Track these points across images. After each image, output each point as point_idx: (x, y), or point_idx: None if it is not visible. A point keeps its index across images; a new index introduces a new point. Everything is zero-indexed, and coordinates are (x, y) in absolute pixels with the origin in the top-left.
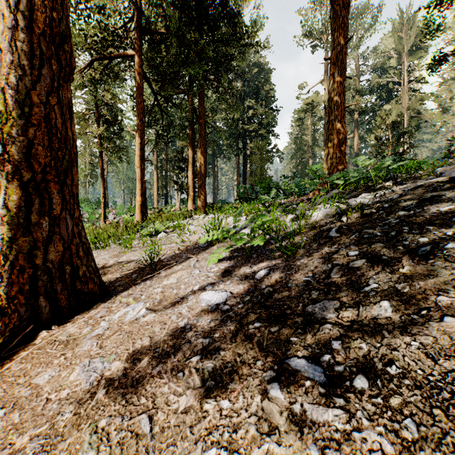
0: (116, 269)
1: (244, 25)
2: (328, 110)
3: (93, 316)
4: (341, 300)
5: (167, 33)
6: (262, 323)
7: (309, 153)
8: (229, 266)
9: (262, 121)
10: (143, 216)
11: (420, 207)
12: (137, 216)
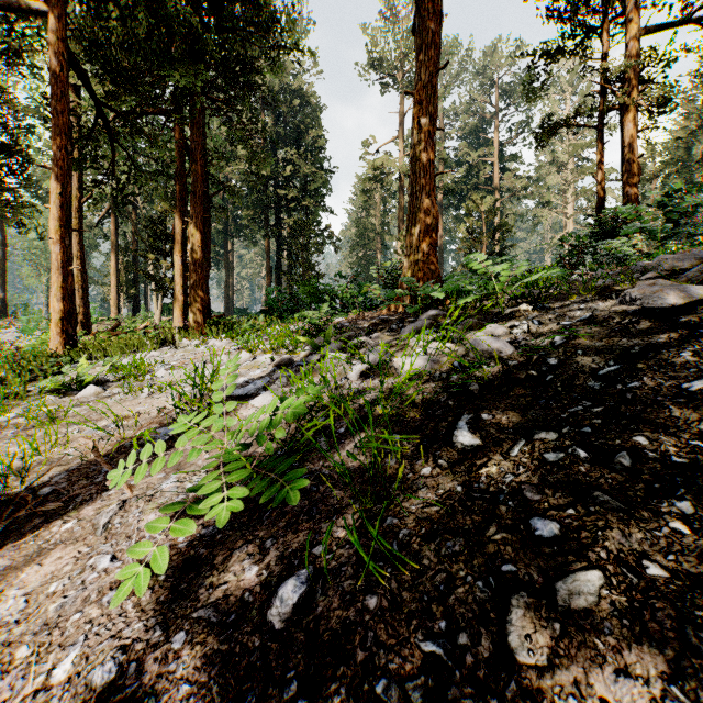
0: None
1: (276, 13)
2: (412, 176)
3: None
4: None
5: None
6: None
7: (377, 244)
8: (204, 537)
9: (307, 186)
10: (69, 341)
11: (633, 375)
12: (54, 341)
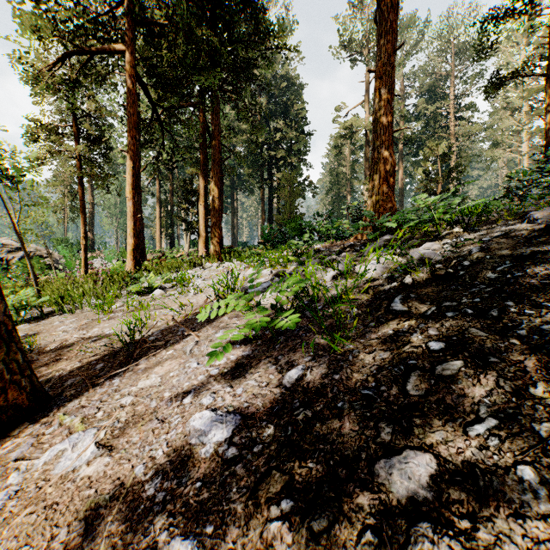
0: (75, 353)
1: (270, 24)
2: (373, 135)
3: (4, 457)
4: (438, 453)
5: (169, 25)
6: (296, 502)
7: (347, 188)
8: (244, 355)
9: (292, 147)
10: (137, 264)
11: (519, 269)
12: (128, 264)
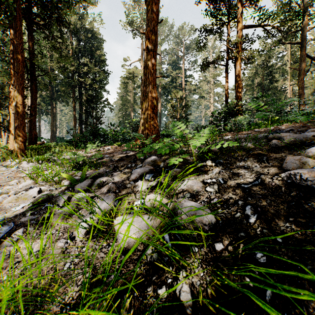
0: None
1: None
2: (144, 76)
3: None
4: None
5: None
6: None
7: (131, 109)
8: None
9: (96, 78)
10: None
11: None
12: None
